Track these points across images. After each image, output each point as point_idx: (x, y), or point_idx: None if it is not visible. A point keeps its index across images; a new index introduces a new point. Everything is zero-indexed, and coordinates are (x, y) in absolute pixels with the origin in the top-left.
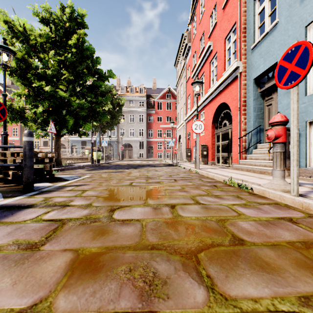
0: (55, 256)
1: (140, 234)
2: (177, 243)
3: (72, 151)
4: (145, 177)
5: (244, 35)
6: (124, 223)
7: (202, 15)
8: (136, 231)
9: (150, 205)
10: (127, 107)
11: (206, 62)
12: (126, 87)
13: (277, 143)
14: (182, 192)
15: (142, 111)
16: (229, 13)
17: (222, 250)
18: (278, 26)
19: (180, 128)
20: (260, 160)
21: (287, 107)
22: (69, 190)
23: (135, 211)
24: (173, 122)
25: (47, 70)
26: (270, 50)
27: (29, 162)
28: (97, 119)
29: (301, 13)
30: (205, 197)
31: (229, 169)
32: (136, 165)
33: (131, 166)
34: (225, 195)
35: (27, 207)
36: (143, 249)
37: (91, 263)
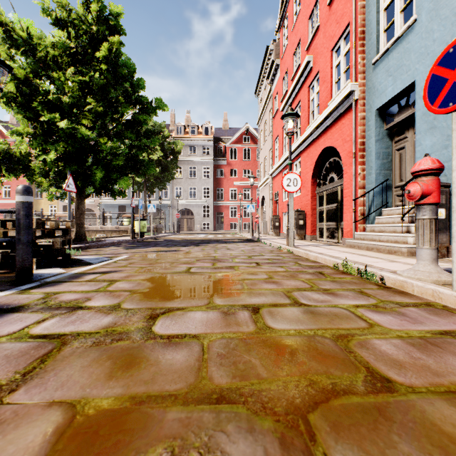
0: (28, 419)
1: (198, 366)
2: (267, 387)
3: (105, 220)
4: (212, 259)
5: (361, 43)
6: (171, 342)
7: (297, 17)
8: (190, 360)
9: (218, 307)
10: (186, 155)
11: (302, 87)
12: (184, 126)
13: (424, 205)
14: (269, 284)
15: (207, 161)
16: (338, 11)
17: (354, 404)
18: (415, 25)
19: (264, 186)
20: (388, 232)
21: (431, 151)
22: (89, 280)
23: (191, 319)
24: (254, 177)
25: (62, 97)
26: (404, 63)
27: (25, 235)
28: (140, 171)
29: (453, 3)
30: (307, 292)
31: (339, 247)
32: (198, 241)
33: (190, 242)
34: (340, 289)
35: (10, 311)
36: (202, 401)
37: (94, 438)
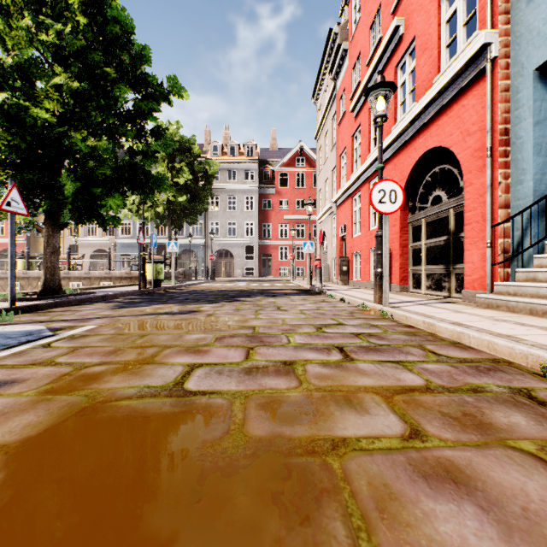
0: None
1: None
2: None
3: (123, 263)
4: (247, 334)
5: None
6: None
7: None
8: None
9: None
10: (224, 182)
11: (385, 70)
12: (221, 145)
13: None
14: (447, 497)
15: (250, 189)
16: None
17: None
18: None
19: (324, 219)
20: None
21: None
22: None
23: None
24: (313, 204)
25: (2, 56)
26: None
27: None
28: (146, 189)
29: None
30: None
31: (468, 307)
32: (235, 292)
33: (223, 295)
34: None
35: None
36: None
37: None
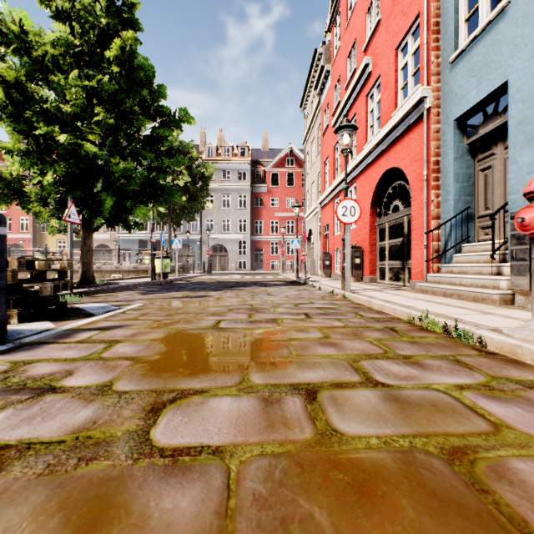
0: None
1: (217, 532)
2: None
3: (123, 258)
4: (248, 308)
5: (435, 38)
6: (176, 465)
7: (352, 12)
8: (204, 513)
9: (255, 390)
10: (219, 181)
11: (359, 96)
12: (216, 146)
13: None
14: (326, 347)
15: (243, 188)
16: (404, 0)
17: None
18: (508, 10)
19: (311, 218)
20: (471, 274)
21: (531, 170)
22: (81, 341)
23: (214, 412)
24: (299, 206)
25: (62, 105)
26: (492, 59)
27: None
28: (161, 198)
29: None
30: (381, 362)
31: (408, 292)
32: (233, 283)
33: (223, 285)
34: (426, 356)
35: None
36: None
37: None
